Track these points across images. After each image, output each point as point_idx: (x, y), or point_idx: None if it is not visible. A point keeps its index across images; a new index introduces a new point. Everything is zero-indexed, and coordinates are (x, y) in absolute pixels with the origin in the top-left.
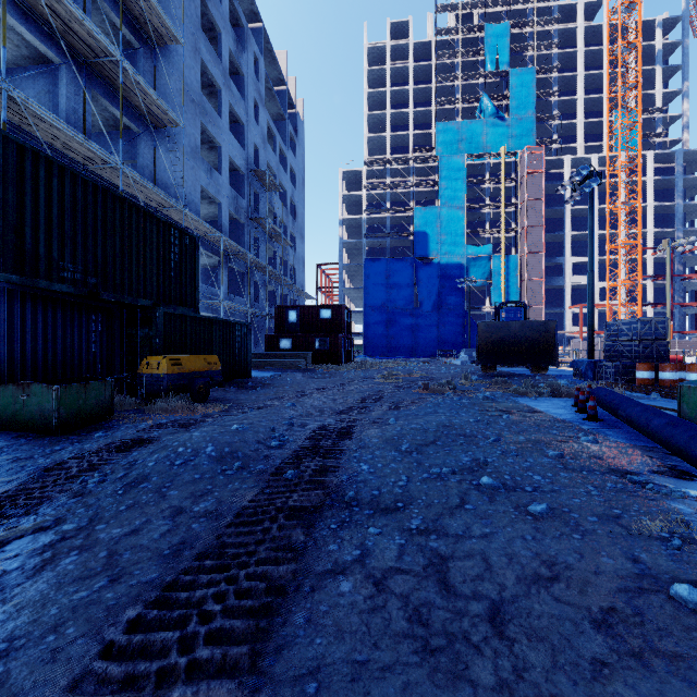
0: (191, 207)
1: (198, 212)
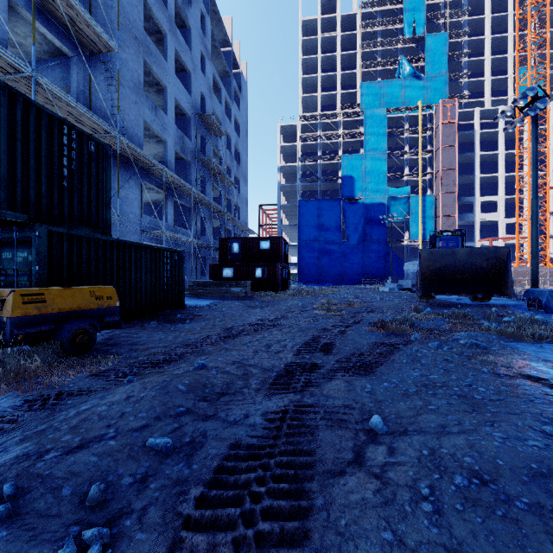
0: (133, 140)
1: (142, 146)
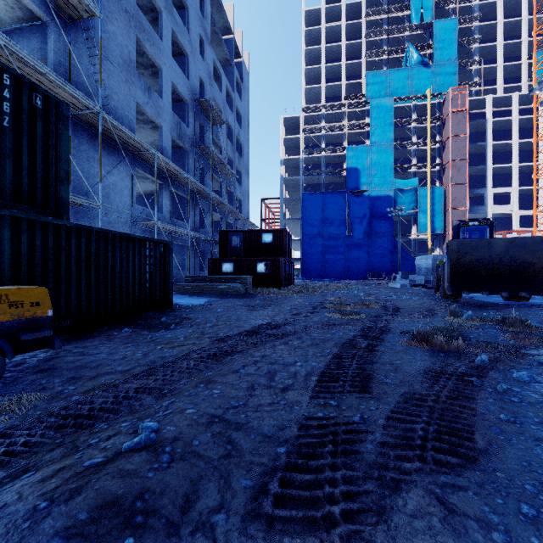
0: (123, 122)
1: (133, 130)
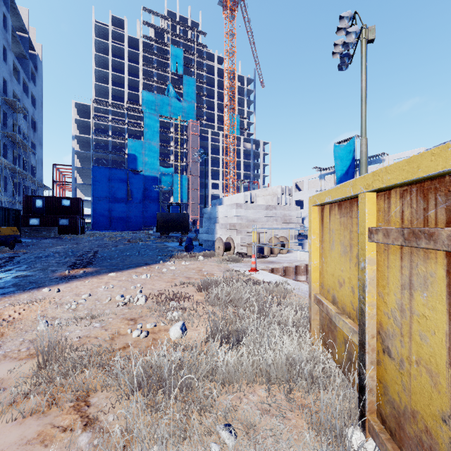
0: None
1: None
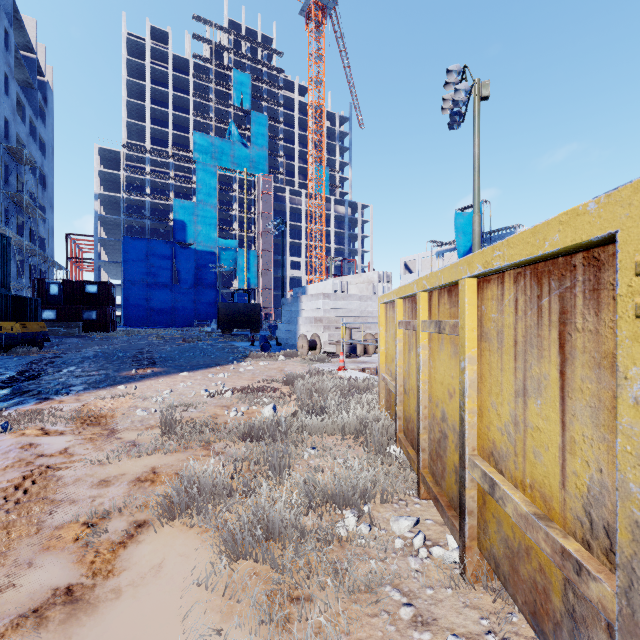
0: None
1: None
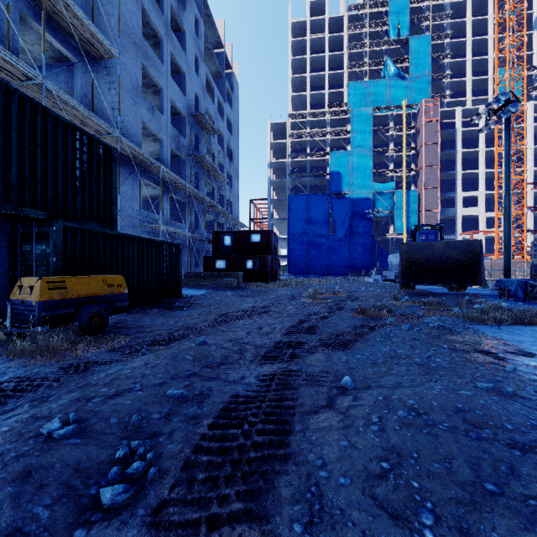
0: (132, 139)
1: (140, 145)
